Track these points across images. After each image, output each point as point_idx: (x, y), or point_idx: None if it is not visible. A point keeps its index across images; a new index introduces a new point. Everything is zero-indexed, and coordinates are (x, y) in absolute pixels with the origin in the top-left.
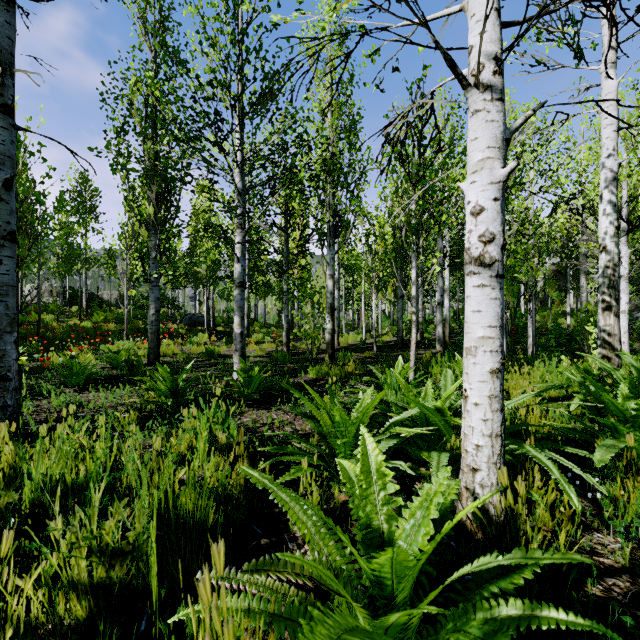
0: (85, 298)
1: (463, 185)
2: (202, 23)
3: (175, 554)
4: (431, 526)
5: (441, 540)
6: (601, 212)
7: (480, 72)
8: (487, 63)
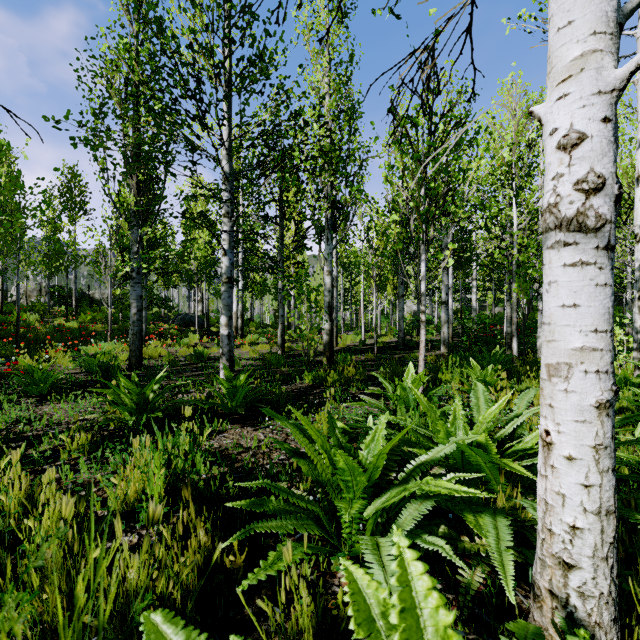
0: (74, 297)
1: (540, 107)
2: None
3: None
4: None
5: None
6: (638, 197)
7: None
8: None
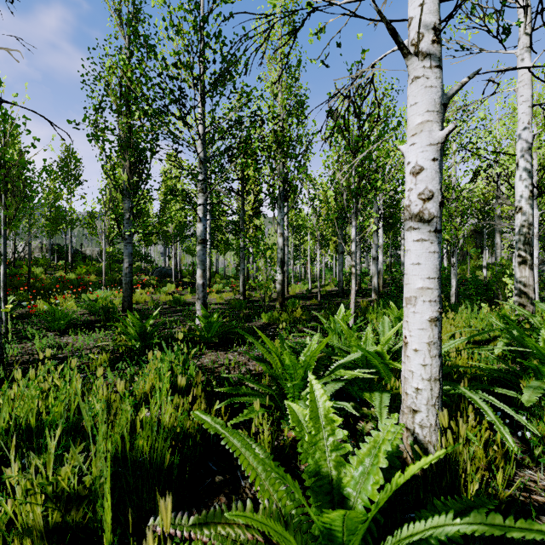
0: (70, 254)
1: (403, 147)
2: (168, 12)
3: (132, 495)
4: (379, 475)
5: None
6: (517, 178)
7: (419, 41)
8: (426, 33)
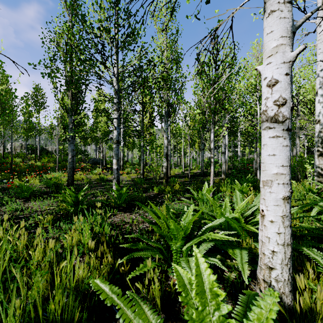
0: (39, 150)
1: (260, 67)
2: None
3: None
4: None
5: None
6: (317, 101)
7: None
8: None
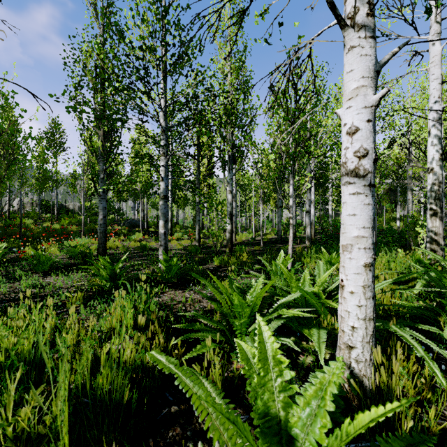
0: (56, 208)
1: (339, 111)
2: (135, 4)
3: (93, 428)
4: (326, 418)
5: (333, 425)
6: (429, 143)
7: (355, 14)
8: (361, 6)
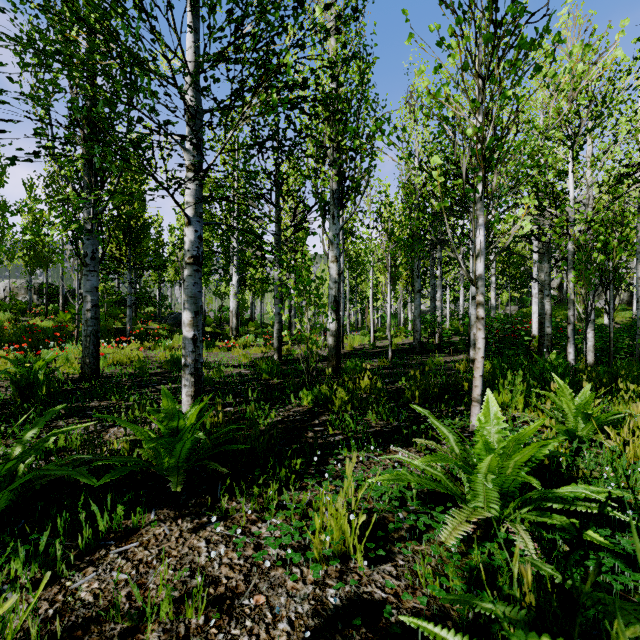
0: (61, 295)
1: None
2: None
3: None
4: None
5: None
6: None
7: None
8: None
